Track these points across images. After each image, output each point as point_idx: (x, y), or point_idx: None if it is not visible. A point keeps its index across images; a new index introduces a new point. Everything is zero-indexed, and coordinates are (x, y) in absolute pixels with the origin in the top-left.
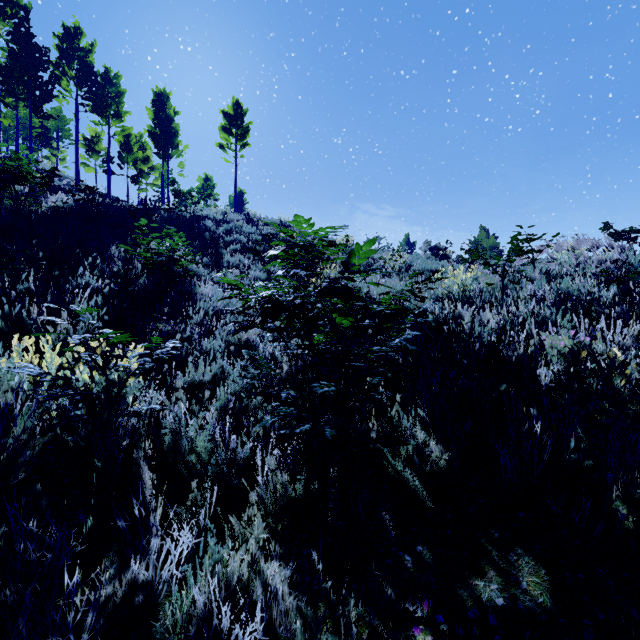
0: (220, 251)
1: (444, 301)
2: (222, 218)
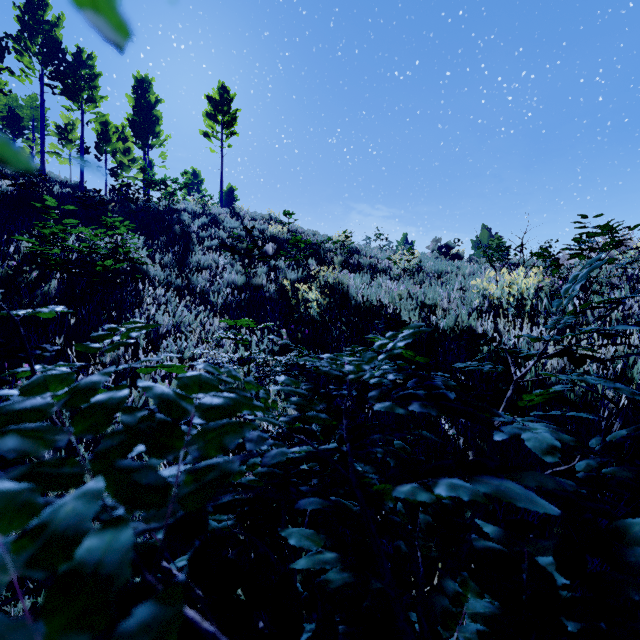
0: (191, 248)
1: (499, 321)
2: (202, 211)
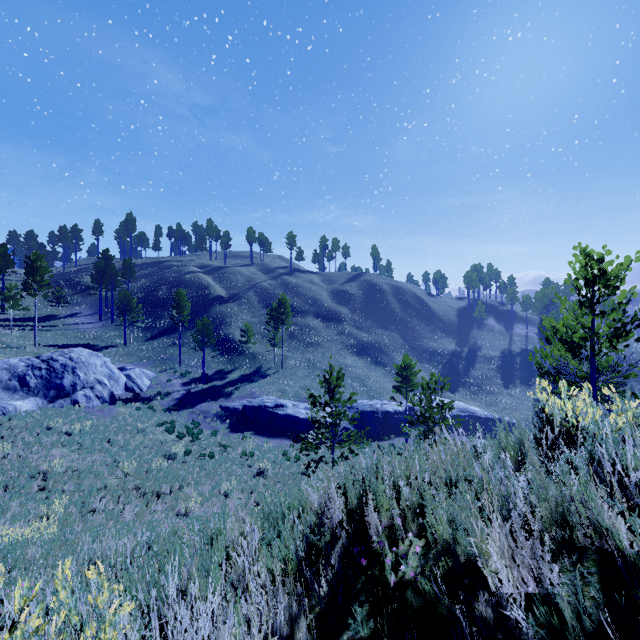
0: None
1: None
2: None
